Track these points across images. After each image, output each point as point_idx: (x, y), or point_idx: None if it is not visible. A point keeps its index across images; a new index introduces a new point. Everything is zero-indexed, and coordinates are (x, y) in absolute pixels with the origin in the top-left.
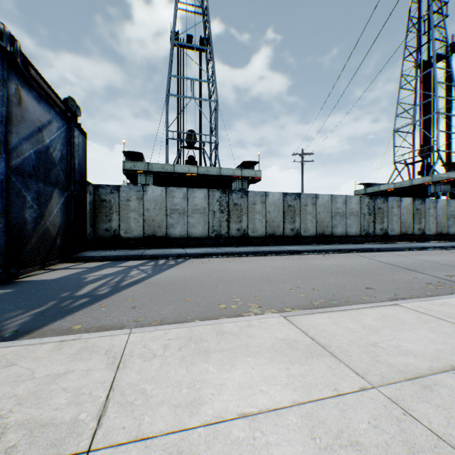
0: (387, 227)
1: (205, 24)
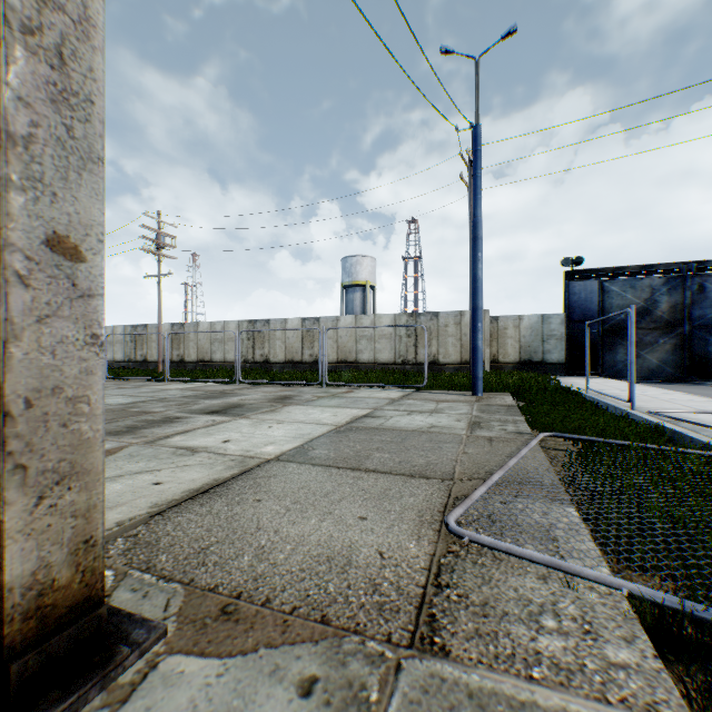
0: None
1: None
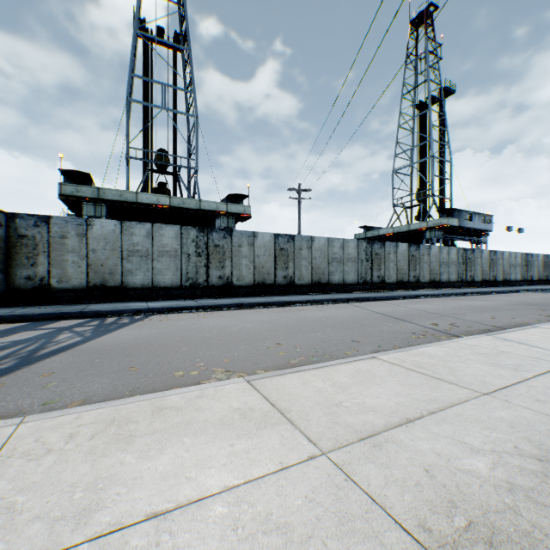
0: (385, 275)
1: (181, 16)
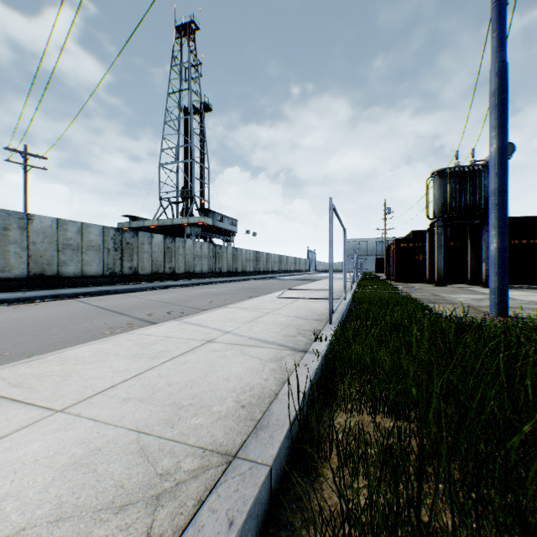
0: (139, 266)
1: None
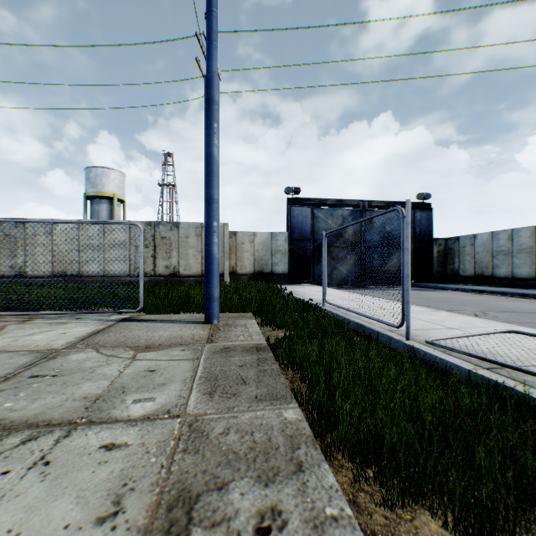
0: None
1: None
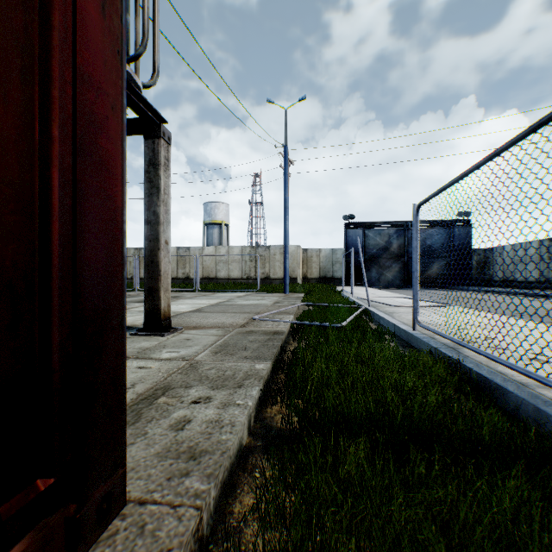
0: None
1: None
